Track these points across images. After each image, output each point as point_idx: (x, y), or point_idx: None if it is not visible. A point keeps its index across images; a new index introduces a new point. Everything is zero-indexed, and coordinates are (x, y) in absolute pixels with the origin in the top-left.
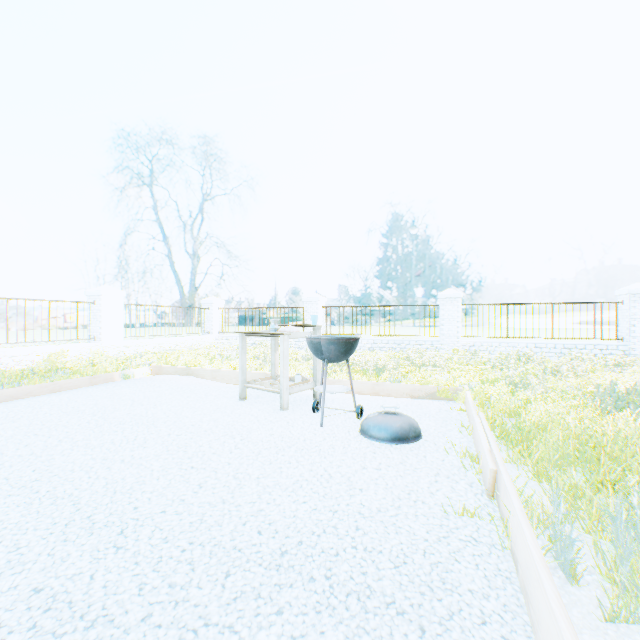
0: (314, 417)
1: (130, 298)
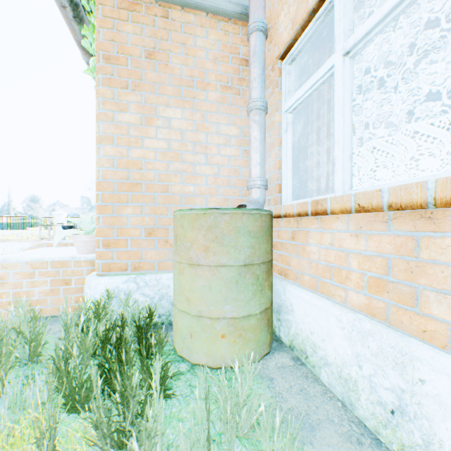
0: None
1: None
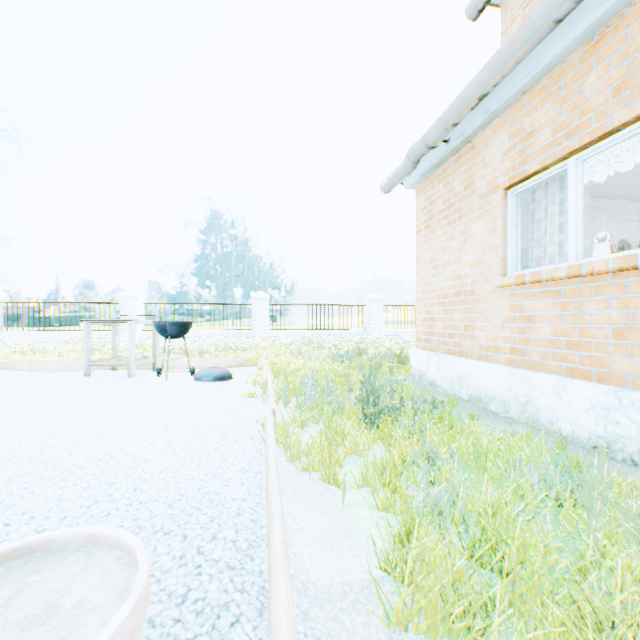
0: (159, 378)
1: None
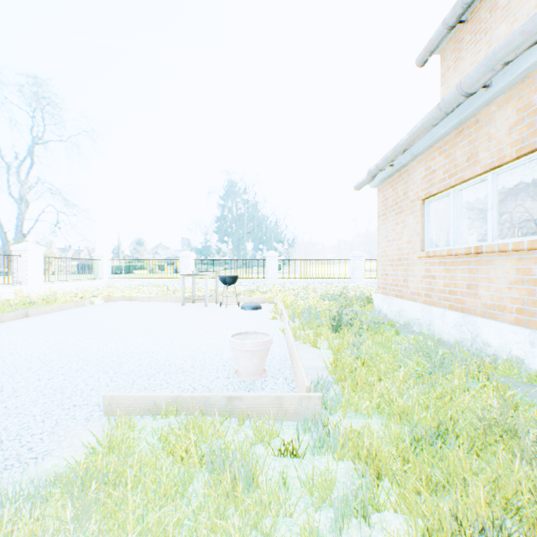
0: (221, 307)
1: None
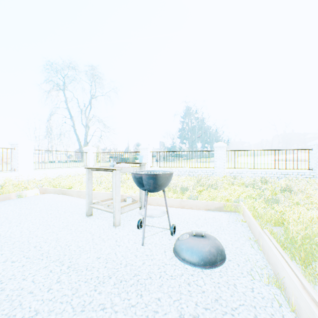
0: (138, 234)
1: (50, 147)
